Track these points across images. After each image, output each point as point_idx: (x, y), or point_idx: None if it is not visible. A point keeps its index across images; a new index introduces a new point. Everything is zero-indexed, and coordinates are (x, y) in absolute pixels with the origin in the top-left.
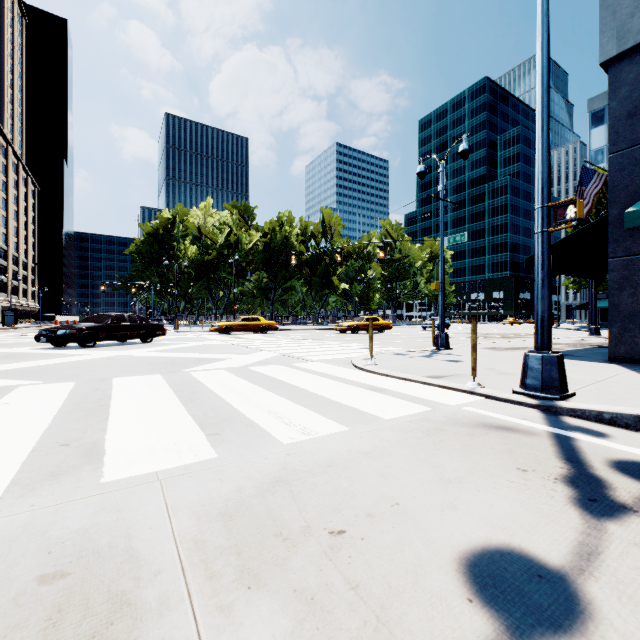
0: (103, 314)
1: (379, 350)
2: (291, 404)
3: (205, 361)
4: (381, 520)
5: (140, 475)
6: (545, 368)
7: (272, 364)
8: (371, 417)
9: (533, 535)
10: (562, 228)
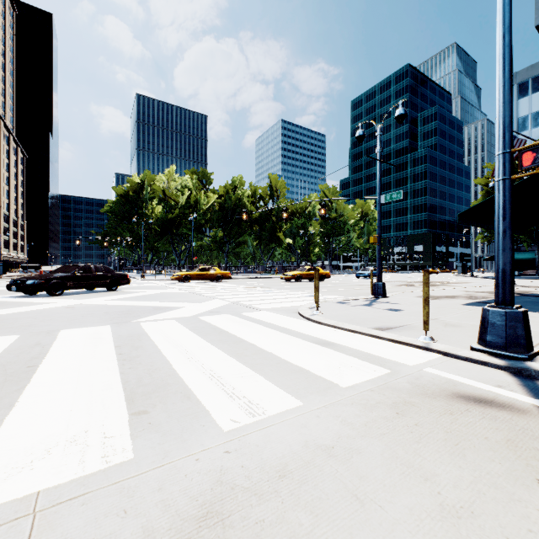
0: (71, 265)
1: (322, 298)
2: (237, 365)
3: (159, 310)
4: None
5: (12, 500)
6: (509, 325)
7: (222, 313)
8: (326, 384)
9: None
10: (528, 174)
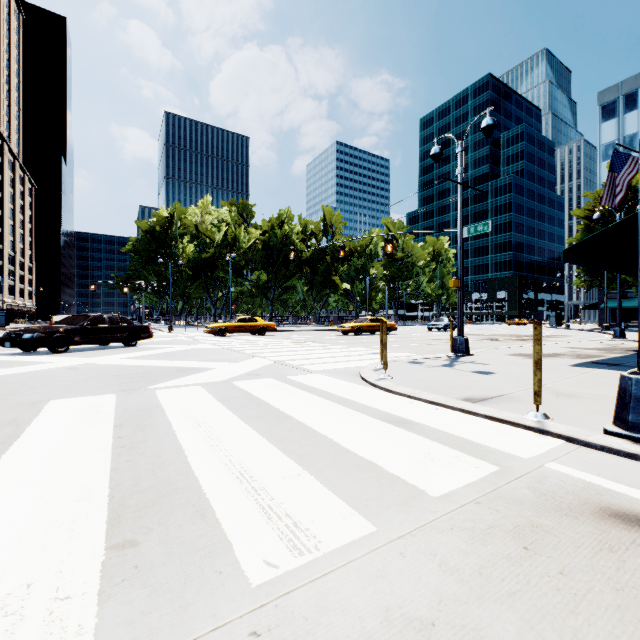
0: (80, 315)
1: (389, 356)
2: (278, 456)
3: (183, 372)
4: None
5: None
6: None
7: (263, 377)
8: (408, 490)
9: None
10: None
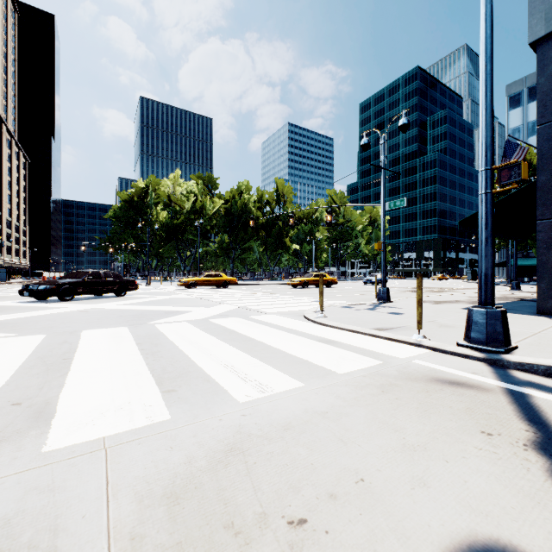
0: (81, 271)
1: (327, 303)
2: (248, 357)
3: (170, 314)
4: (346, 503)
5: (86, 442)
6: (489, 322)
7: (231, 316)
8: (325, 371)
9: (522, 525)
10: (506, 189)
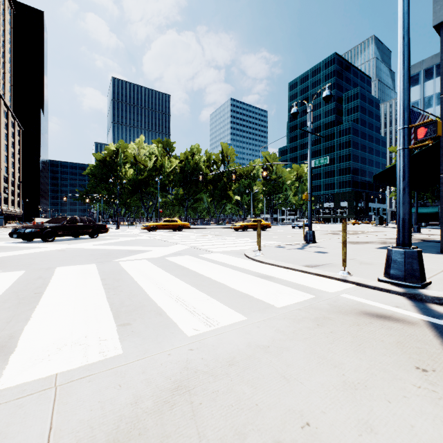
0: (61, 217)
1: (264, 243)
2: (196, 292)
3: (133, 252)
4: None
5: (38, 379)
6: (407, 261)
7: (184, 255)
8: (265, 305)
9: None
10: (422, 145)
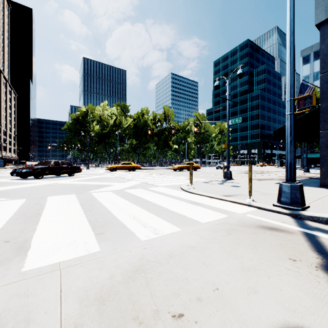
0: (47, 161)
1: (194, 180)
2: (147, 213)
3: (101, 186)
4: (208, 304)
5: (48, 265)
6: (292, 192)
7: (137, 188)
8: (194, 221)
9: (317, 318)
10: (302, 111)
